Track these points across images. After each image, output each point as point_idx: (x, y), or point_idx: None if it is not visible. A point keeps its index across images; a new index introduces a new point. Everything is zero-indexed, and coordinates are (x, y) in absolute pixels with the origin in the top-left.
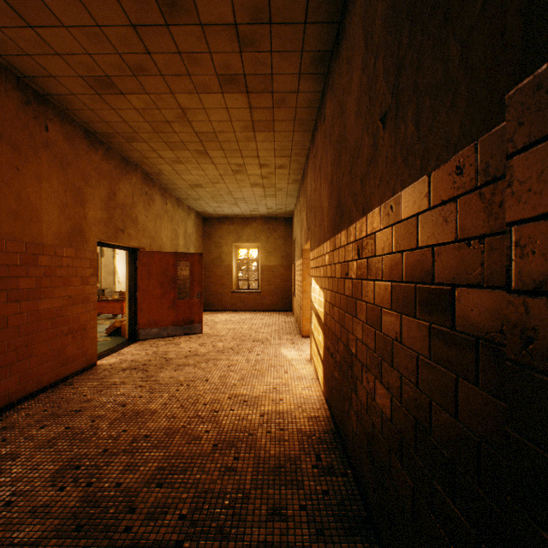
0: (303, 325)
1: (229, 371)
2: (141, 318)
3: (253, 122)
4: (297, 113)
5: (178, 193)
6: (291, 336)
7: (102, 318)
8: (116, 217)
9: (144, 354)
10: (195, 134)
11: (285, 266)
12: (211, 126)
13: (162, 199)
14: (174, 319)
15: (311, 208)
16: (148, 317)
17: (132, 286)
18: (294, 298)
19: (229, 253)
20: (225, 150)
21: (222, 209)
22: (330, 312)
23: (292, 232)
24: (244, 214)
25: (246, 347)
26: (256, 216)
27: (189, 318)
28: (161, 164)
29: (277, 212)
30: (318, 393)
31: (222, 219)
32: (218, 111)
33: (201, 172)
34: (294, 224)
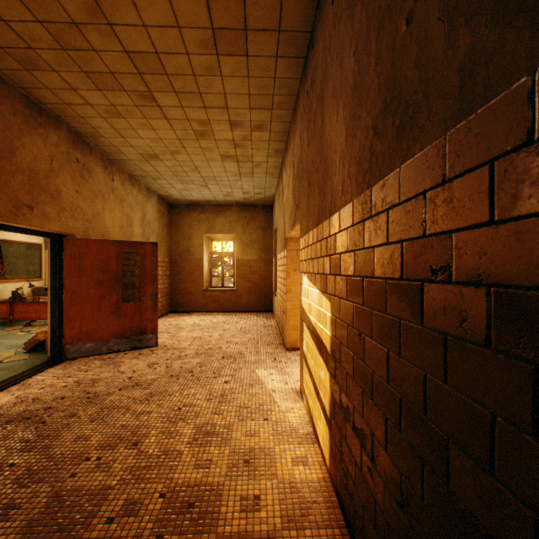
0: (287, 335)
1: (177, 419)
2: (69, 330)
3: (213, 33)
4: (283, 12)
5: (130, 169)
6: (272, 349)
7: (40, 323)
8: (14, 185)
9: (59, 386)
10: (127, 55)
11: (264, 261)
12: (148, 38)
13: (105, 173)
14: (117, 329)
15: (301, 175)
16: (79, 327)
17: (55, 286)
18: (275, 297)
19: (199, 246)
20: (179, 92)
21: (189, 192)
22: (351, 343)
23: (272, 222)
24: (217, 200)
25: (211, 368)
26: (231, 202)
27: (139, 328)
28: (93, 118)
29: (255, 198)
30: (320, 473)
31: (191, 206)
32: (154, 1)
33: (153, 134)
34: (274, 212)
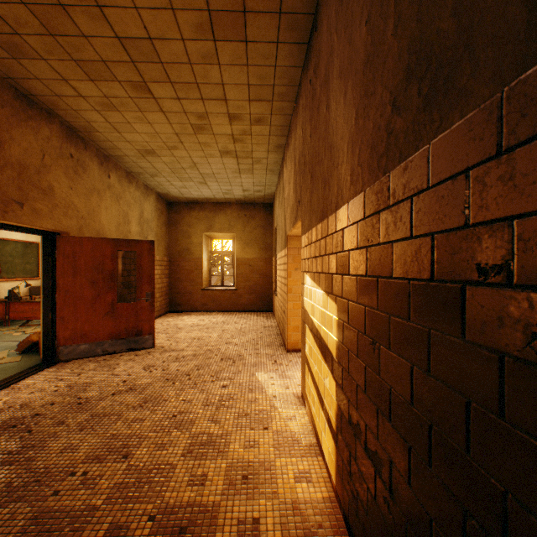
0: (288, 336)
1: (171, 428)
2: (62, 331)
3: (210, 15)
4: None
5: (127, 165)
6: (272, 350)
7: (36, 323)
8: (2, 180)
9: (50, 391)
10: (119, 41)
11: (265, 260)
12: (140, 21)
13: (101, 169)
14: (112, 330)
15: (303, 168)
16: (73, 328)
17: (48, 285)
18: (276, 297)
19: (198, 244)
20: (175, 83)
21: (188, 190)
22: (362, 352)
23: (272, 220)
24: (216, 198)
25: (209, 371)
26: (231, 200)
27: (135, 328)
28: (86, 111)
29: (255, 196)
30: (325, 491)
31: (190, 204)
32: None
33: (149, 128)
34: (275, 210)
